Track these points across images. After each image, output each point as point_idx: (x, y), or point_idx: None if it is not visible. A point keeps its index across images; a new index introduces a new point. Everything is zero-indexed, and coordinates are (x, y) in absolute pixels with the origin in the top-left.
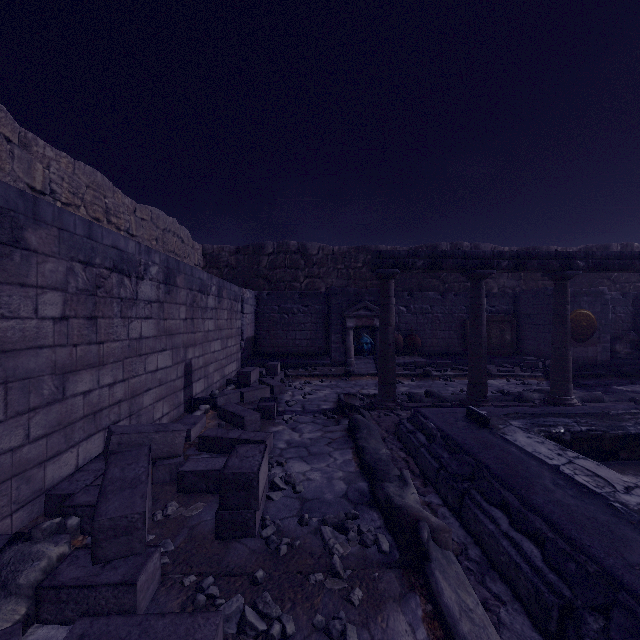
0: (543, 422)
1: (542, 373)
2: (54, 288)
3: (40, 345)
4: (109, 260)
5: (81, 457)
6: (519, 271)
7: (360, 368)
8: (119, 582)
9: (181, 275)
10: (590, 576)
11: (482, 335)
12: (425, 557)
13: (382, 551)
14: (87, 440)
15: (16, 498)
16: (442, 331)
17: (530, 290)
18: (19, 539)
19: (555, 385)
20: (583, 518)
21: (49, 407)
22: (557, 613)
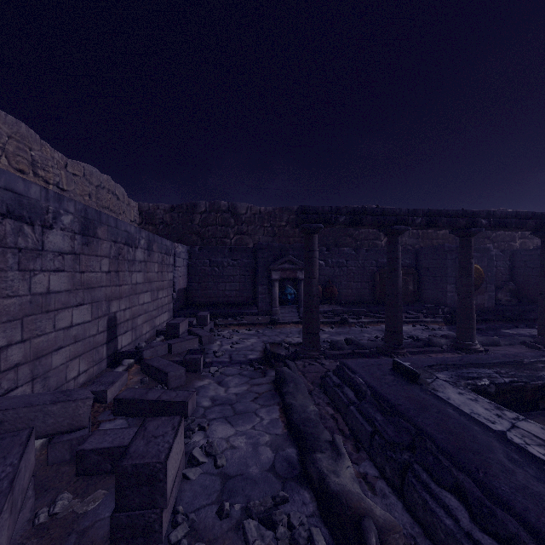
0: (467, 374)
1: (442, 319)
2: None
3: None
4: (0, 204)
5: None
6: (430, 228)
7: (284, 316)
8: None
9: (103, 226)
10: None
11: (398, 287)
12: None
13: None
14: None
15: None
16: (356, 282)
17: (429, 247)
18: None
19: (461, 332)
20: None
21: None
22: None
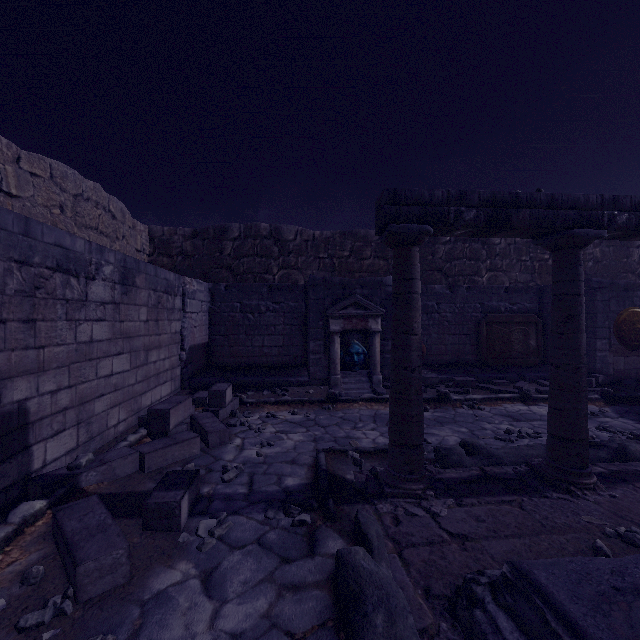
0: None
1: (599, 394)
2: None
3: None
4: None
5: None
6: None
7: (349, 389)
8: None
9: None
10: None
11: (581, 351)
12: None
13: None
14: None
15: None
16: (451, 335)
17: None
18: None
19: None
20: None
21: None
22: None
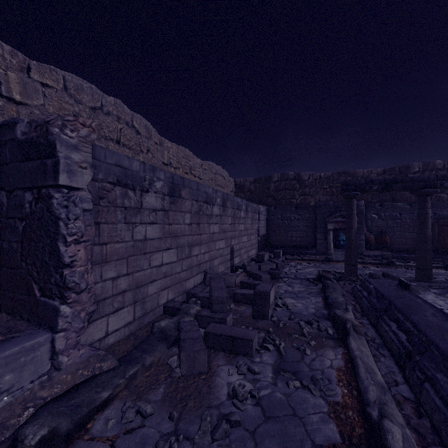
0: None
1: None
2: (188, 212)
3: (185, 234)
4: (203, 198)
5: (195, 282)
6: None
7: (337, 257)
8: (221, 318)
9: (229, 201)
10: (422, 342)
11: (427, 235)
12: (347, 334)
13: (328, 333)
14: (197, 275)
15: (179, 291)
16: (410, 233)
17: None
18: (185, 303)
19: None
20: (435, 325)
21: (187, 259)
22: (404, 356)
